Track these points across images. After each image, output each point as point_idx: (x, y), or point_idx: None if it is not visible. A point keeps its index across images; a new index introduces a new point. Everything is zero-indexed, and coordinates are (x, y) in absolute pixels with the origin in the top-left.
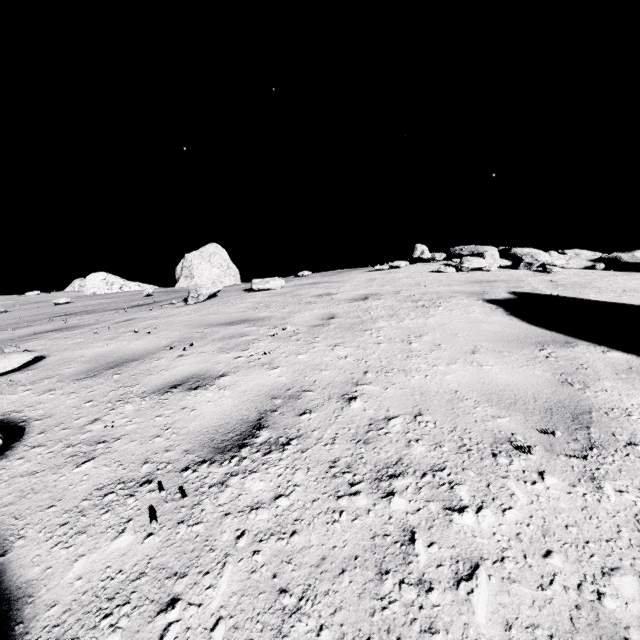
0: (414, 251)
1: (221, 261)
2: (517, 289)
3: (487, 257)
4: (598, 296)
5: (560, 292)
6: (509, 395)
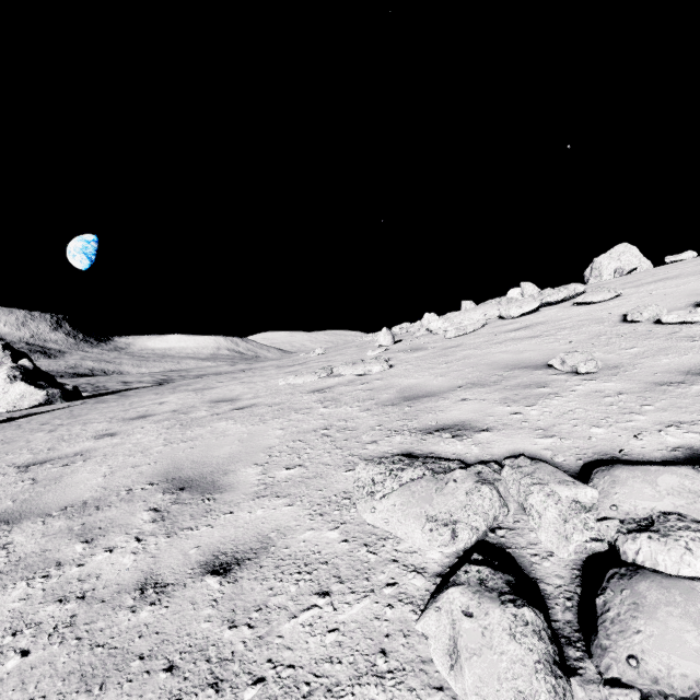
0: None
1: (631, 258)
2: None
3: None
4: None
5: None
6: None
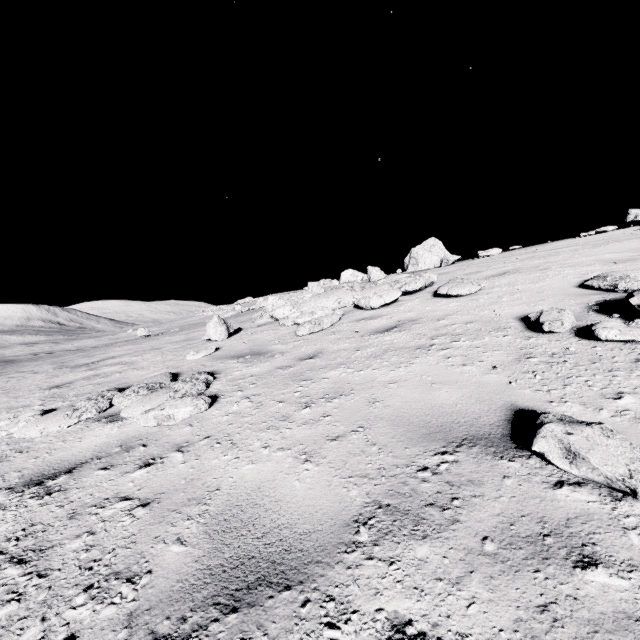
0: (627, 216)
1: (439, 250)
2: None
3: None
4: None
5: None
6: (606, 259)
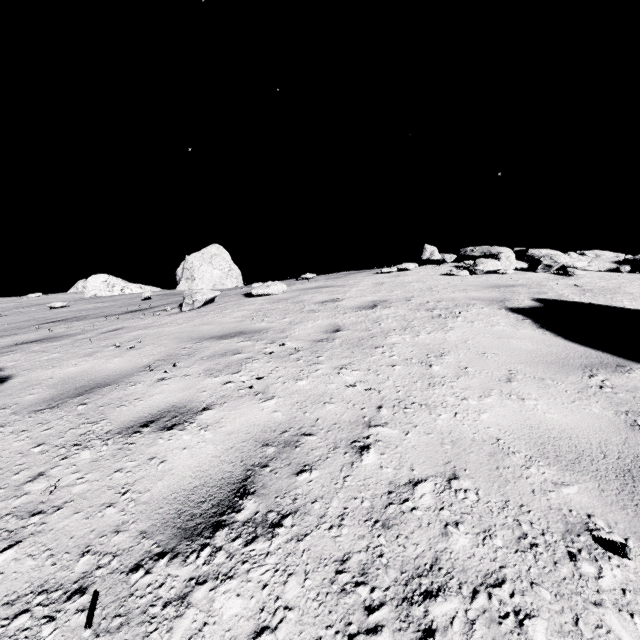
0: (423, 252)
1: (223, 263)
2: (541, 295)
3: (502, 259)
4: (634, 304)
5: (590, 299)
6: (568, 446)
